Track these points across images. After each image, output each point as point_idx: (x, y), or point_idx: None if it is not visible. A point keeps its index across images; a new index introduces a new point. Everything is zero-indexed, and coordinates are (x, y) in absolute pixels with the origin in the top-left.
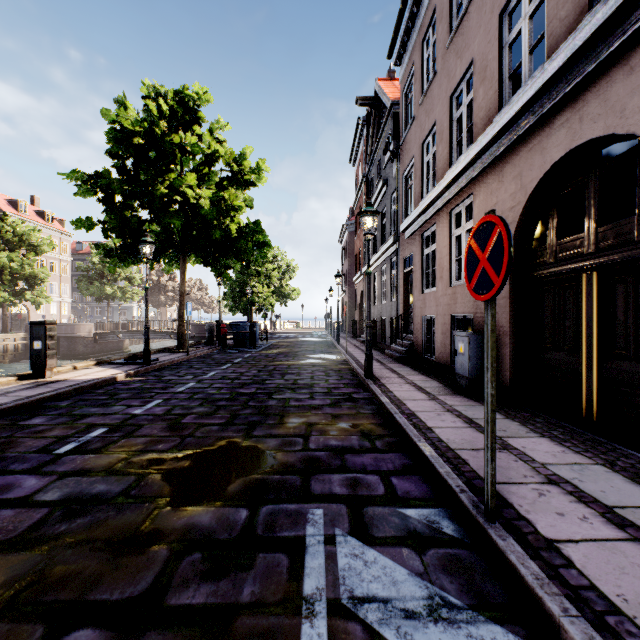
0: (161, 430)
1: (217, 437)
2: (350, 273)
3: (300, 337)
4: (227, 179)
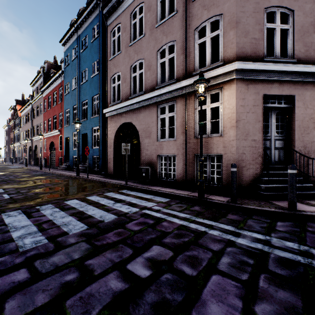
0: None
1: None
2: (9, 141)
3: None
4: None
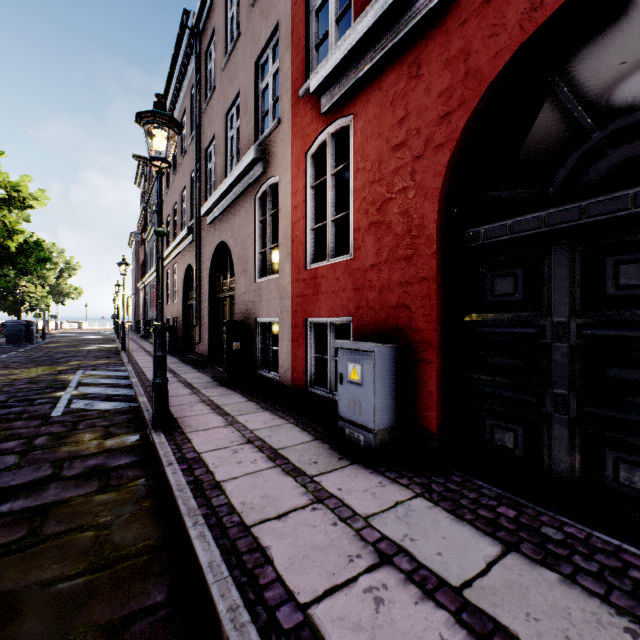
0: (1, 368)
1: (35, 367)
2: (139, 278)
3: (82, 336)
4: (4, 201)
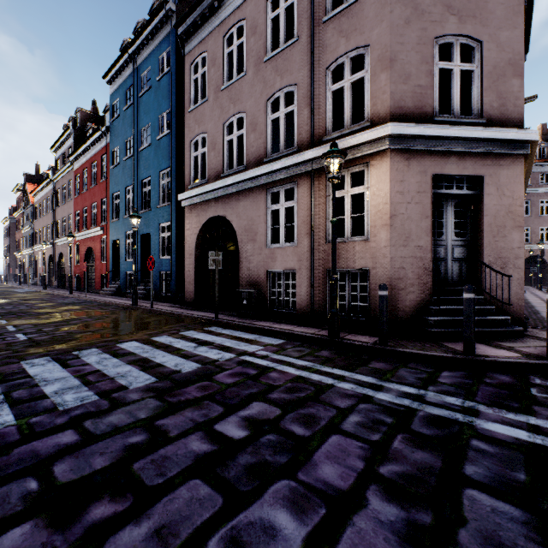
0: None
1: None
2: (13, 246)
3: None
4: None
